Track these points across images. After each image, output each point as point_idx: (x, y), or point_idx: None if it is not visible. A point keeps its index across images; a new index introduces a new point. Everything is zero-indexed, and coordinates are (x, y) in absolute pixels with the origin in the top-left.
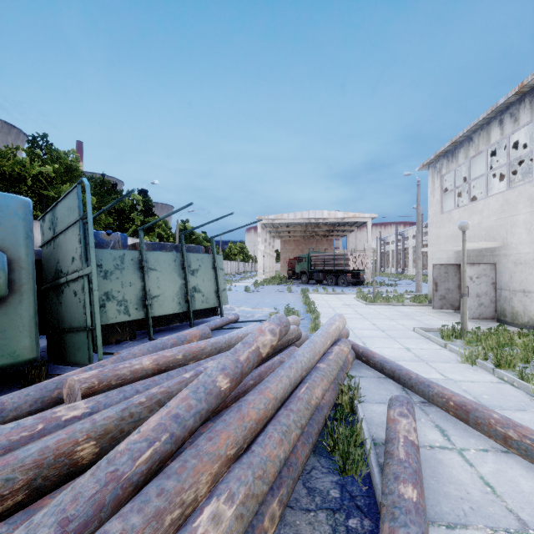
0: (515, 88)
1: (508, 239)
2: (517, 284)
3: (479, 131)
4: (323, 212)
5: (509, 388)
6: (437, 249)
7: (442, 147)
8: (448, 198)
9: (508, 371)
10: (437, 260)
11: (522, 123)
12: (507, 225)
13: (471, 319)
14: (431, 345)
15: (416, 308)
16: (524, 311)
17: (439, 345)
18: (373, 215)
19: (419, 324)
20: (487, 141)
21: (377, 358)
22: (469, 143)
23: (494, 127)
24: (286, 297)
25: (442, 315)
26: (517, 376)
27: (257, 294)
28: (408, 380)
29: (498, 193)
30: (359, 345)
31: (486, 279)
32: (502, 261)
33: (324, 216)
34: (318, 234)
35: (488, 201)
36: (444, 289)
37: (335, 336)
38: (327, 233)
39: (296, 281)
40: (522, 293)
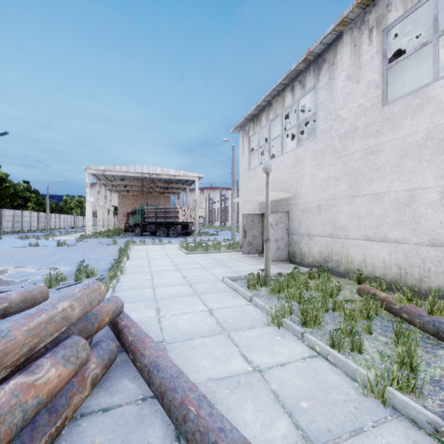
0: (304, 55)
1: (298, 190)
2: (304, 229)
3: (277, 97)
4: (156, 168)
5: (325, 367)
6: (246, 198)
7: (250, 110)
8: (254, 159)
9: (314, 330)
10: (246, 211)
11: (308, 89)
12: (297, 178)
13: (271, 262)
14: (237, 300)
15: (230, 254)
16: (309, 252)
17: (245, 298)
18: (200, 175)
19: (229, 272)
20: (283, 105)
21: (147, 357)
22: (269, 108)
23: (287, 93)
24: (105, 250)
25: (249, 260)
26: (325, 337)
27: (70, 249)
28: (182, 421)
29: (290, 151)
30: (131, 328)
31: (282, 225)
32: (294, 210)
33: (158, 172)
34: (155, 190)
35: (283, 158)
36: (251, 235)
37: (33, 345)
38: (163, 189)
39: (132, 233)
40: (308, 236)
